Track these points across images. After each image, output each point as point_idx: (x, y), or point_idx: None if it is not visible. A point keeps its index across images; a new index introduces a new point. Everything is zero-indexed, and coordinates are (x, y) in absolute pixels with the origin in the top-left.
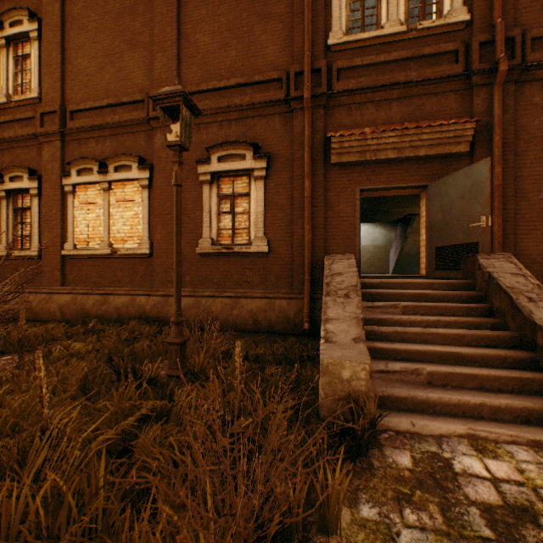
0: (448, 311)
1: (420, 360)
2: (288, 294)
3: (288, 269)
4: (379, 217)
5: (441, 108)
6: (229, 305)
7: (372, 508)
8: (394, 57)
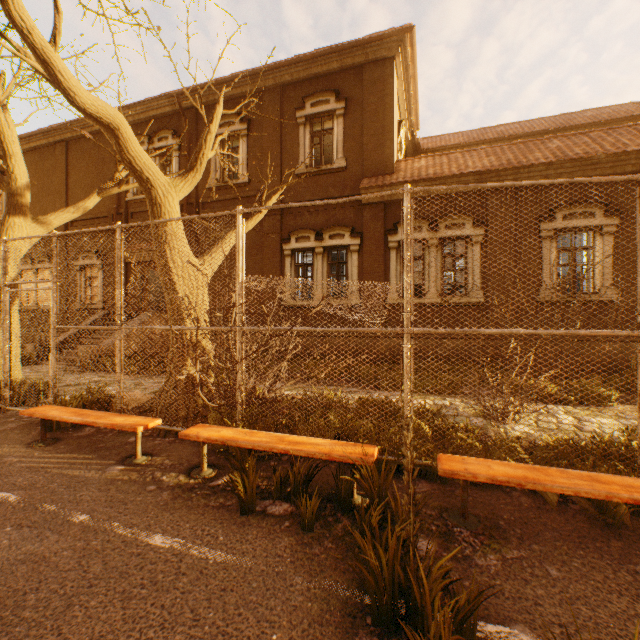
0: None
1: None
2: None
3: None
4: None
5: None
6: None
7: None
8: None
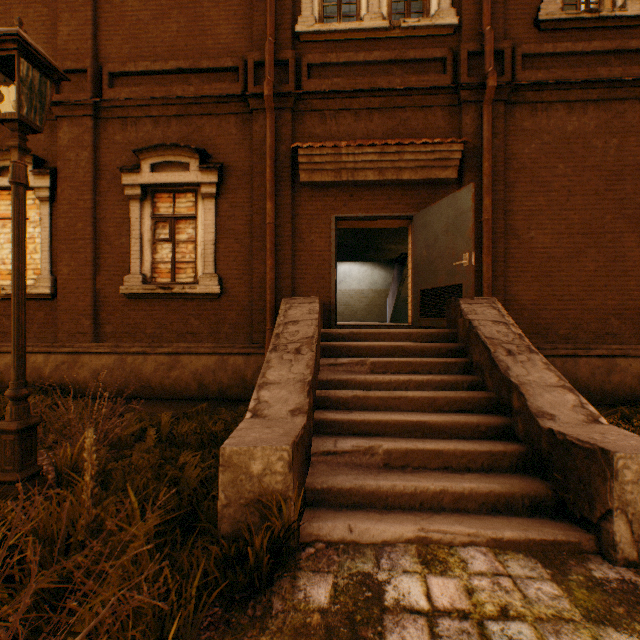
0: (423, 368)
1: (381, 433)
2: (245, 349)
3: (247, 316)
4: (372, 255)
5: (428, 125)
6: (166, 365)
7: None
8: (376, 57)
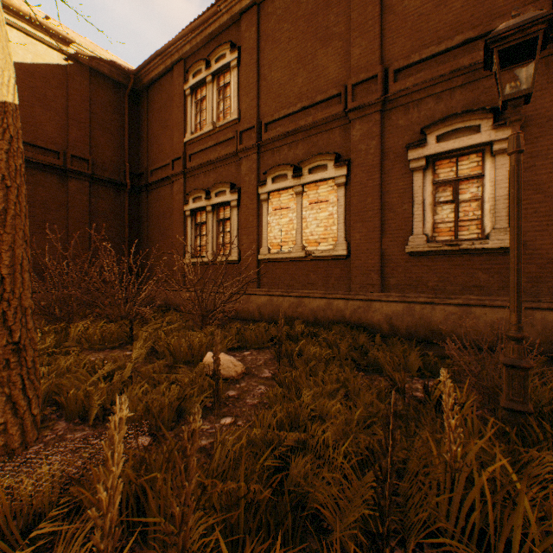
0: None
1: None
2: None
3: (552, 269)
4: None
5: None
6: (455, 315)
7: None
8: None
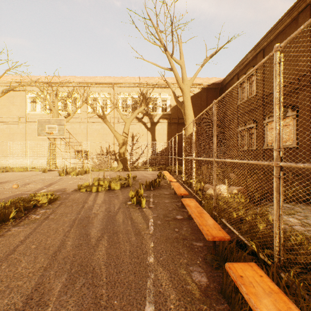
0: None
1: None
2: None
3: None
4: None
5: None
6: None
7: (302, 205)
8: None
